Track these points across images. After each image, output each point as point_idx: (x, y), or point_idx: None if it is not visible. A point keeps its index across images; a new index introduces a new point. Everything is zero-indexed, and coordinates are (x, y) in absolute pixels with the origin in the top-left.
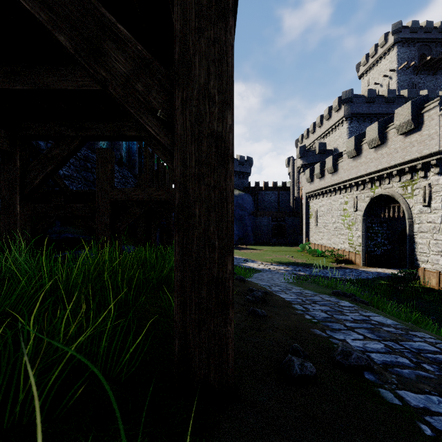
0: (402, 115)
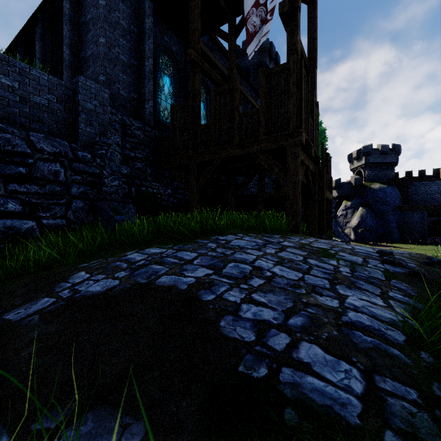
0: None
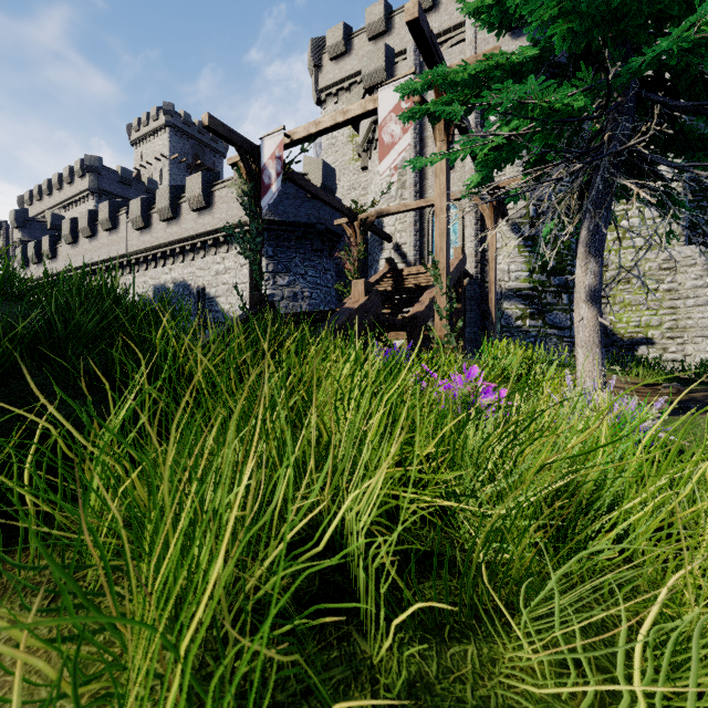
0: (104, 212)
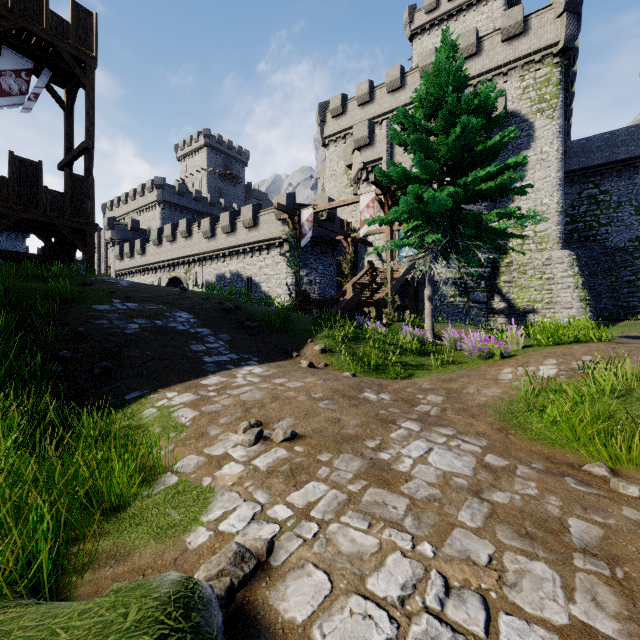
0: (183, 226)
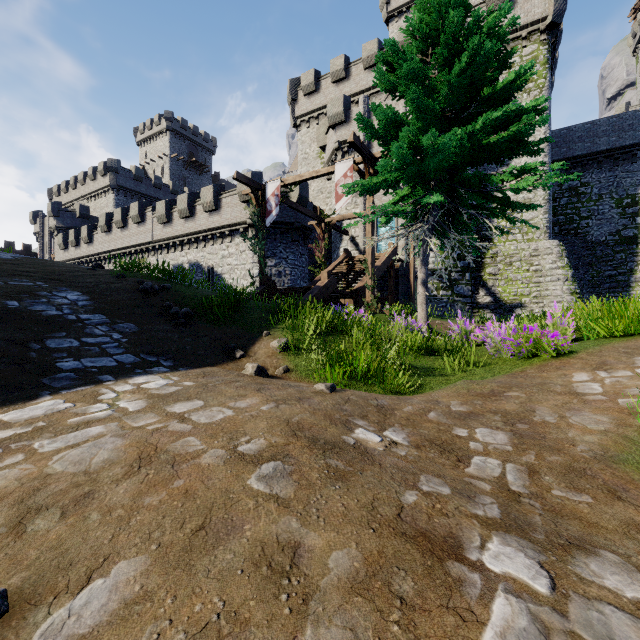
0: (134, 210)
